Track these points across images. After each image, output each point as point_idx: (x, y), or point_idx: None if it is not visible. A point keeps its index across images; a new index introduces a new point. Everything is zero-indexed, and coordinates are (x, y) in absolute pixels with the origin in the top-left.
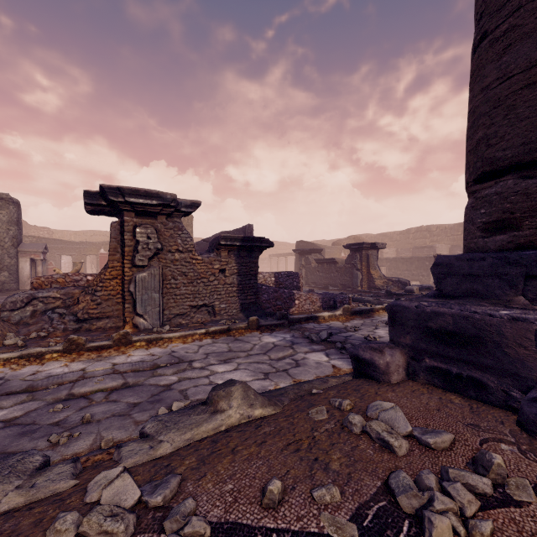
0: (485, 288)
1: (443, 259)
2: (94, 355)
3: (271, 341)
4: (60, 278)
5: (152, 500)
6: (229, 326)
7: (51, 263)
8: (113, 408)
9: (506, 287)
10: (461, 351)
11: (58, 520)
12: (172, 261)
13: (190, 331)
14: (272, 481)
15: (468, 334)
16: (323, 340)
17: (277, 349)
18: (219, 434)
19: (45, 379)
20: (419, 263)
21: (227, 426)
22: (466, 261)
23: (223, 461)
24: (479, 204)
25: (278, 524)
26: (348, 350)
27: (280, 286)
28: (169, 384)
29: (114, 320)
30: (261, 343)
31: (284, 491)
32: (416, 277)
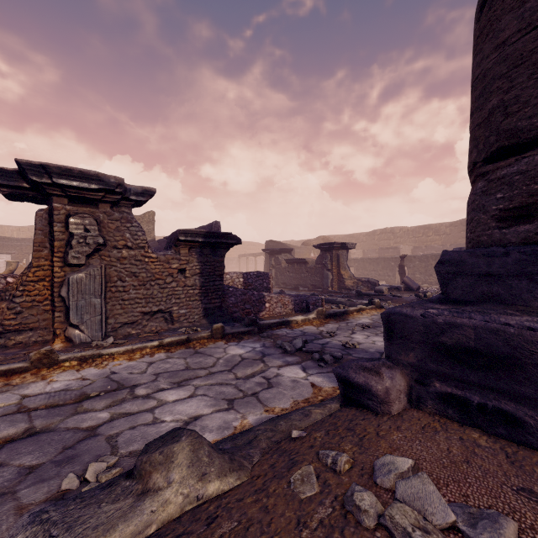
0: (507, 291)
1: (451, 255)
2: None
3: (238, 352)
4: None
5: None
6: (188, 336)
7: None
8: None
9: (537, 290)
10: (487, 376)
11: None
12: (118, 259)
13: (139, 343)
14: None
15: (497, 353)
16: (298, 349)
17: (245, 364)
18: None
19: None
20: (385, 263)
21: (160, 523)
22: (482, 257)
23: None
24: (494, 187)
25: None
26: (335, 370)
27: (249, 287)
28: (96, 426)
29: (41, 332)
30: (226, 356)
31: None
32: (382, 277)
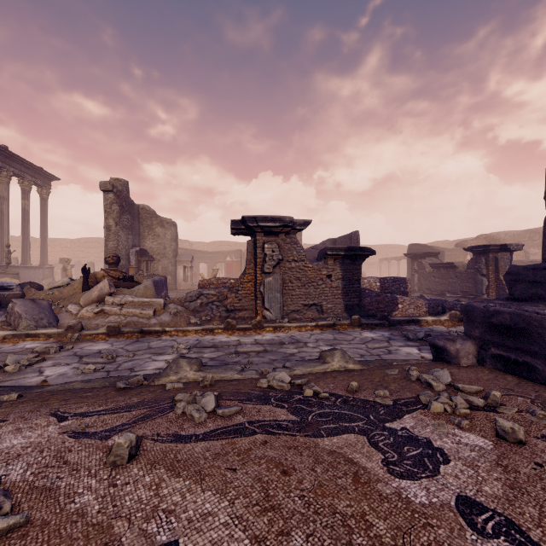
0: None
1: (513, 268)
2: (241, 333)
3: (370, 336)
4: (215, 281)
5: (296, 381)
6: (334, 322)
7: (193, 269)
8: (262, 359)
9: None
10: (516, 342)
11: (260, 380)
12: (289, 268)
13: (304, 323)
14: (352, 381)
15: (520, 328)
16: (420, 339)
17: (374, 341)
18: (326, 372)
19: (220, 342)
20: None
21: (331, 370)
22: (531, 270)
23: (329, 379)
24: None
25: (354, 396)
26: (427, 339)
27: (386, 291)
28: (293, 353)
29: (249, 312)
30: (361, 337)
31: (360, 390)
32: None
